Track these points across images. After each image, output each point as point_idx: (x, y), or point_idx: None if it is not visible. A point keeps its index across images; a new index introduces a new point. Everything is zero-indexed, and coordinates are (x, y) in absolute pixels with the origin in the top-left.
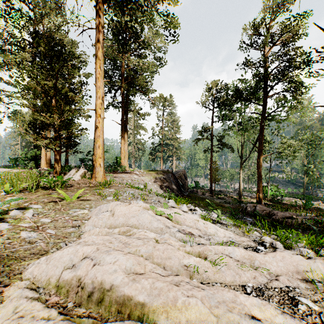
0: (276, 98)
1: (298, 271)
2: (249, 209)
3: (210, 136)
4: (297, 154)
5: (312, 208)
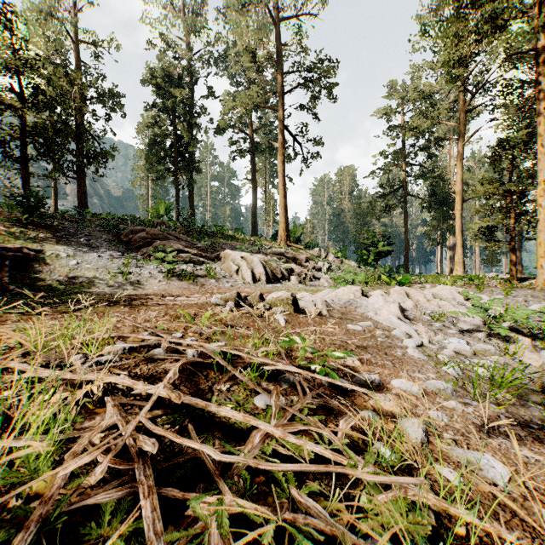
0: None
1: (458, 315)
2: None
3: None
4: None
5: None
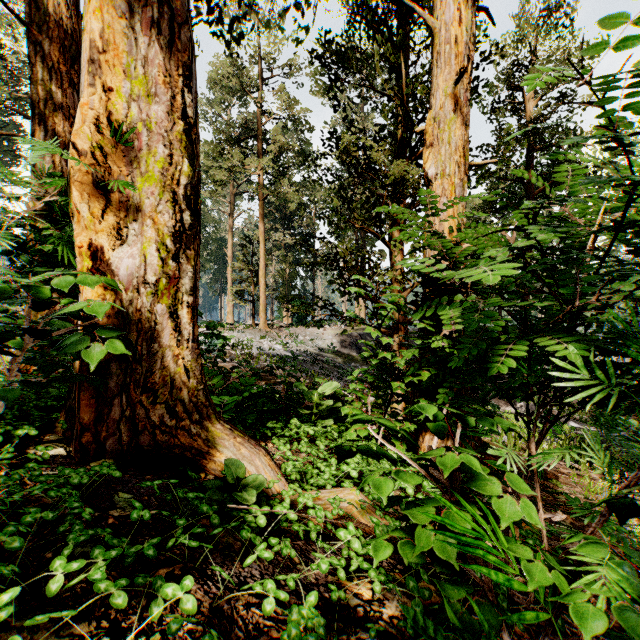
0: None
1: None
2: None
3: None
4: None
5: None
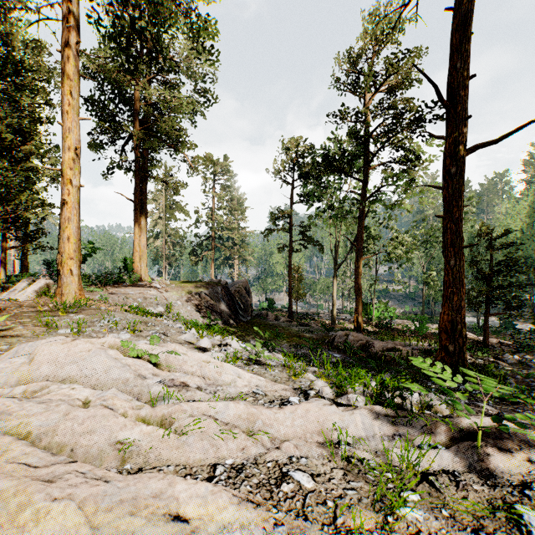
0: (382, 172)
1: (323, 430)
2: (339, 339)
3: (289, 226)
4: (412, 256)
5: (429, 334)
